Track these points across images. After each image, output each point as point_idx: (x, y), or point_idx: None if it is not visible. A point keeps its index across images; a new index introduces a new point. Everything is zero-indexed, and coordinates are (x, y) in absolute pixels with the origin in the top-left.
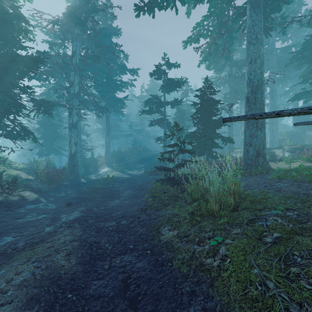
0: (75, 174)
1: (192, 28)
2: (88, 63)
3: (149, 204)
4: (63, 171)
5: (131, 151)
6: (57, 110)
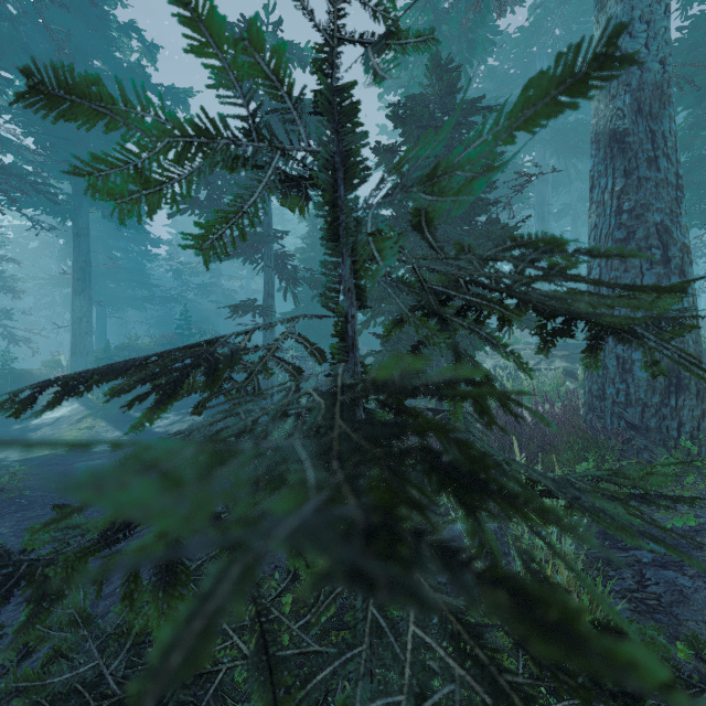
0: None
1: None
2: None
3: None
4: None
5: (172, 347)
6: None
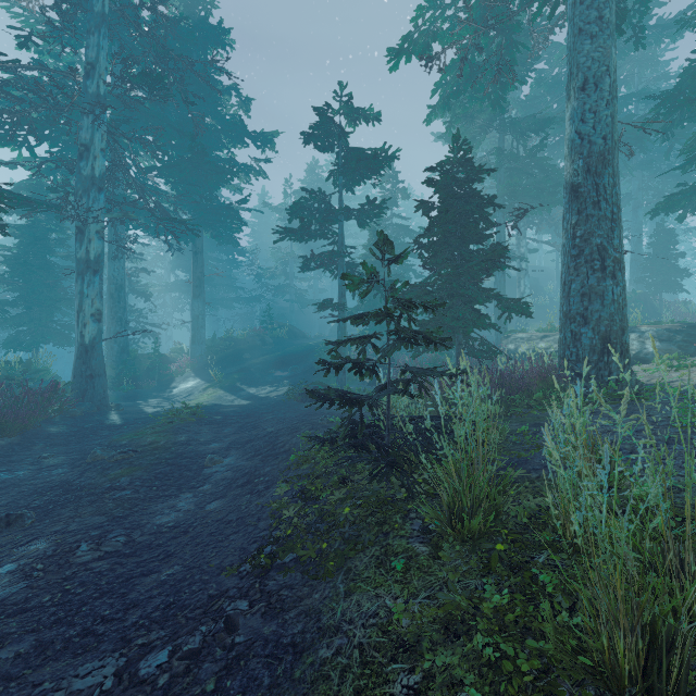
0: (94, 399)
1: (415, 10)
2: (145, 109)
3: (285, 533)
4: (45, 396)
5: (260, 338)
6: (61, 230)
